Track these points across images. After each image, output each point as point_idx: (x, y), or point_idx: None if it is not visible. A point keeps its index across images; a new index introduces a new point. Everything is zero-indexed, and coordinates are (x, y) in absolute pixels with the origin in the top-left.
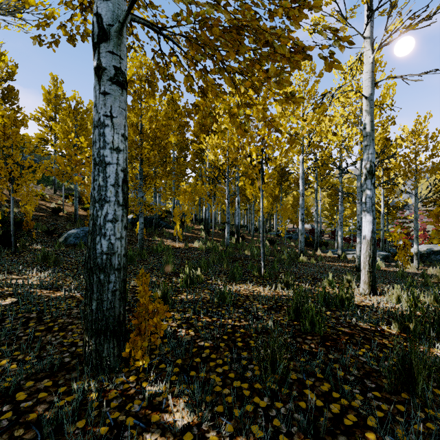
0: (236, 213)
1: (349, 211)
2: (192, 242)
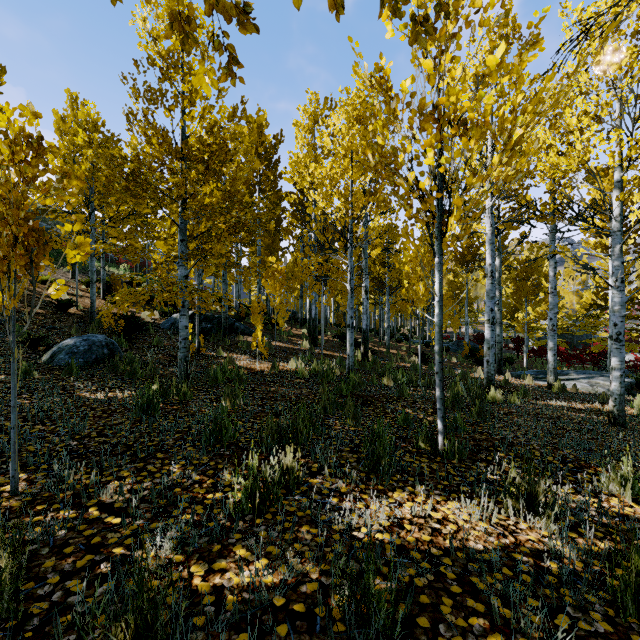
0: (363, 309)
1: (544, 306)
2: (286, 359)
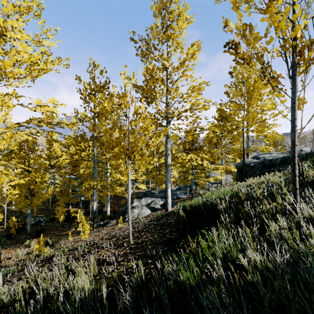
0: None
1: None
2: None
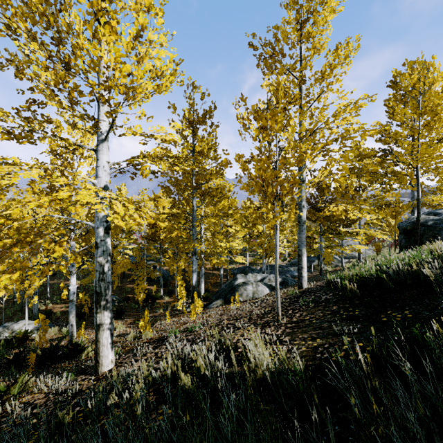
0: None
1: None
2: None
